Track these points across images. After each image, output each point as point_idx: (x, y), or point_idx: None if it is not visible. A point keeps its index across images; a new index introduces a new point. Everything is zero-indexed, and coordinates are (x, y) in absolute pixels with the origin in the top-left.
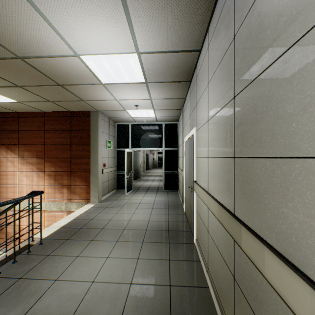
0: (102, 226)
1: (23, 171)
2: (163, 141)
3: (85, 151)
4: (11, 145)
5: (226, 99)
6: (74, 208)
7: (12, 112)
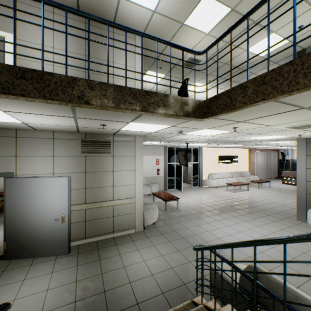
0: None
1: None
2: None
3: None
4: None
5: (79, 52)
6: None
7: None
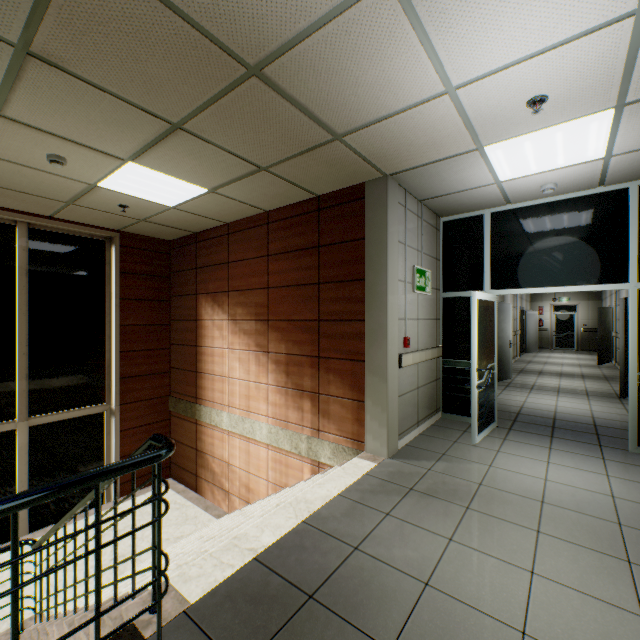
0: (388, 625)
1: (234, 349)
2: (631, 254)
3: (351, 302)
4: (218, 294)
5: None
6: (326, 457)
7: (219, 227)
